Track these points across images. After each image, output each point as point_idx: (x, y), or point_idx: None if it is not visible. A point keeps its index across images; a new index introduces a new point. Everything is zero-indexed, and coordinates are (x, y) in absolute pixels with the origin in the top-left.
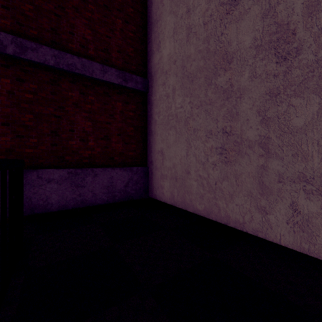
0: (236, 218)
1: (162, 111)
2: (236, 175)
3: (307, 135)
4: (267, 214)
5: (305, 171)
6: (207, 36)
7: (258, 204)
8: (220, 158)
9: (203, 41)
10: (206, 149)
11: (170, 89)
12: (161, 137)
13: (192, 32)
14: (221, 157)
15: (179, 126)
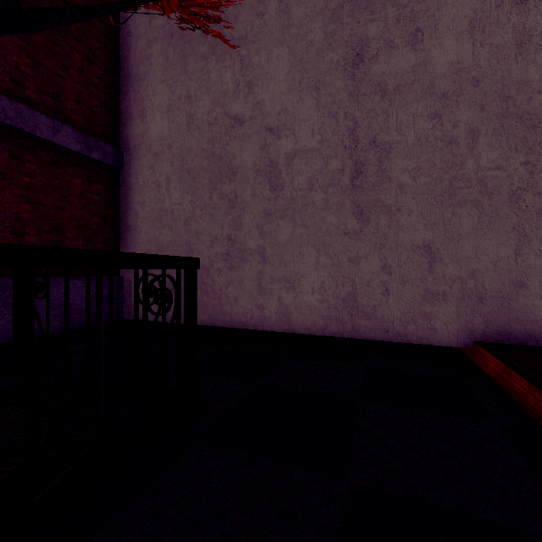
0: (240, 319)
1: (149, 203)
2: (240, 280)
3: (287, 248)
4: (264, 309)
5: (286, 274)
6: (212, 138)
7: (257, 302)
8: (225, 264)
9: (207, 140)
10: (211, 254)
11: (163, 178)
12: (147, 235)
13: (194, 124)
14: (227, 263)
15: (177, 226)
